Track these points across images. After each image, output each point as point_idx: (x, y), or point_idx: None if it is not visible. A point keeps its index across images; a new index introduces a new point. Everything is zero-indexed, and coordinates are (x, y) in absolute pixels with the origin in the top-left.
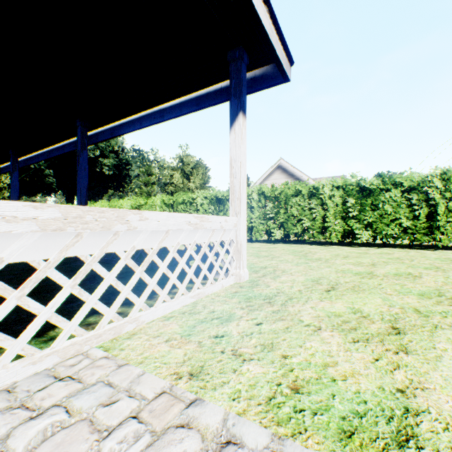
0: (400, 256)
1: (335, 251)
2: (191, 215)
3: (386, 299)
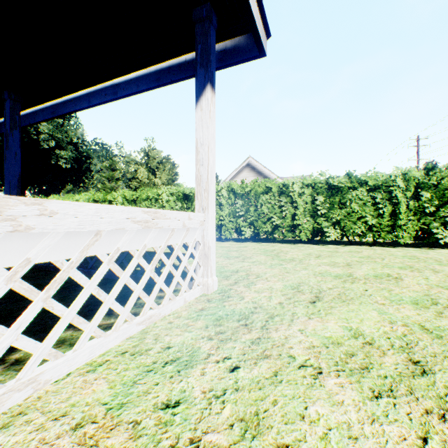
0: (369, 254)
1: (306, 250)
2: (139, 209)
3: (382, 312)
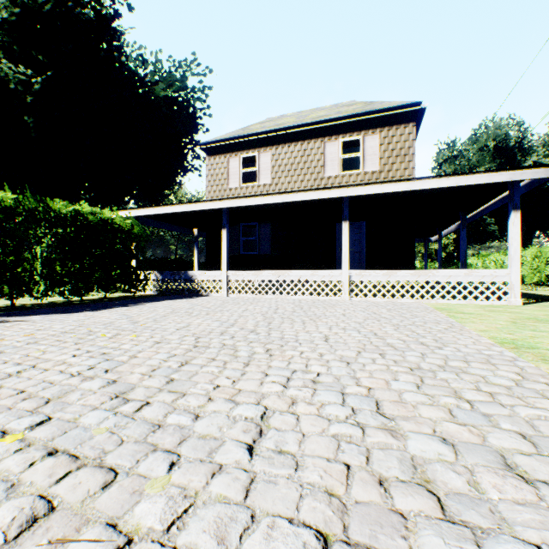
0: None
1: None
2: (463, 270)
3: None
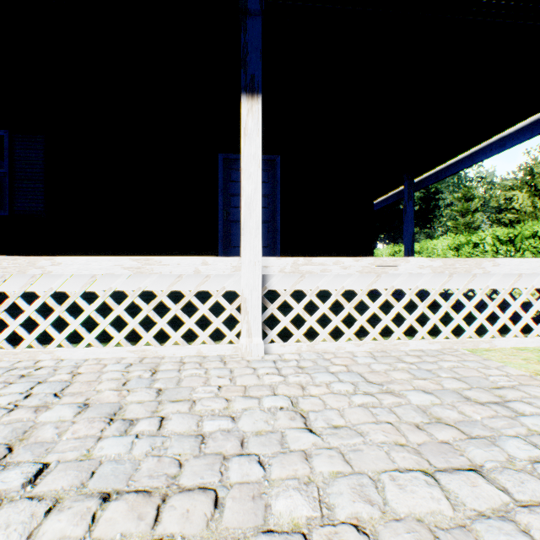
0: None
1: None
2: None
3: None
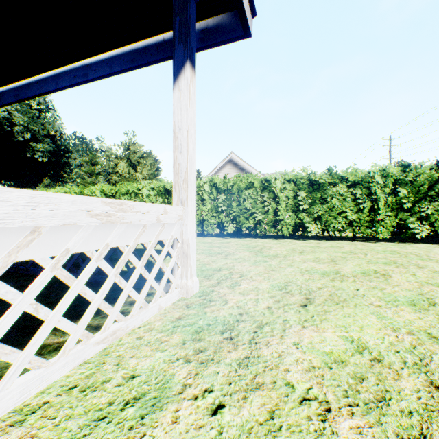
0: (351, 249)
1: (289, 246)
2: (97, 200)
3: (381, 316)
